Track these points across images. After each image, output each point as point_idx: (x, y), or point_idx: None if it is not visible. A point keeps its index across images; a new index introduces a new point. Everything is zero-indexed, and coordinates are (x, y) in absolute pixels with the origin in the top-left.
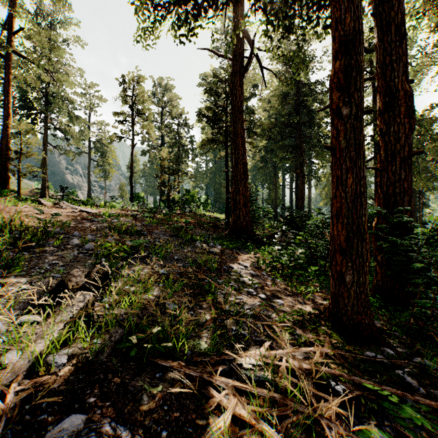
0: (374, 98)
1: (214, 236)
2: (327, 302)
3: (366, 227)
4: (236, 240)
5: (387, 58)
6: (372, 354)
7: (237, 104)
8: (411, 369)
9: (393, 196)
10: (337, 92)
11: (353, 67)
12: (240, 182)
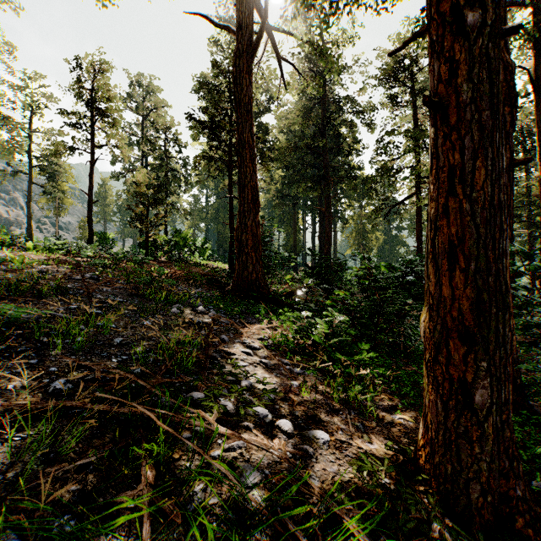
0: (414, 122)
1: (209, 294)
2: (398, 415)
3: (508, 279)
4: (242, 300)
5: None
6: None
7: (243, 98)
8: None
9: None
10: None
11: None
12: (248, 214)
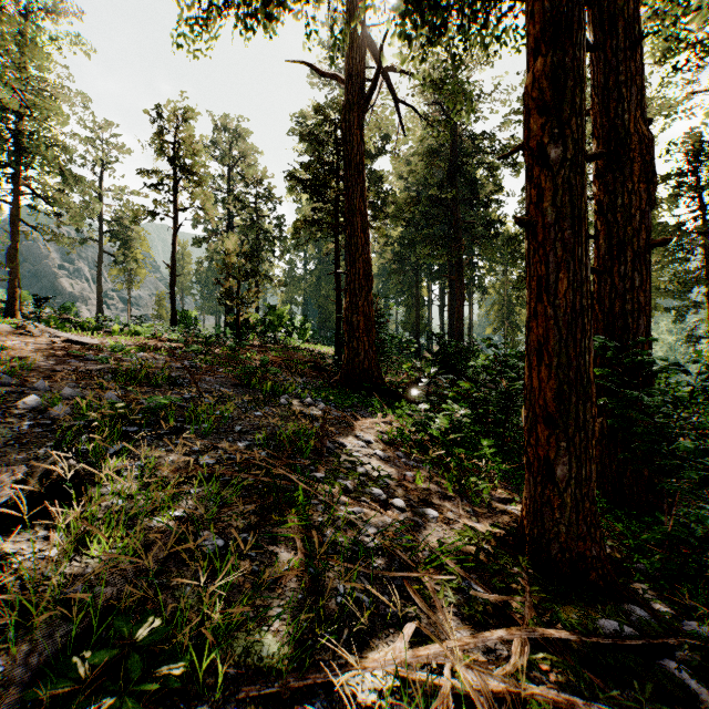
0: None
1: (314, 385)
2: (513, 506)
3: (592, 373)
4: (352, 392)
5: (611, 78)
6: (613, 625)
7: (353, 158)
8: (689, 655)
9: (622, 317)
10: (540, 116)
11: (569, 69)
12: (359, 292)
